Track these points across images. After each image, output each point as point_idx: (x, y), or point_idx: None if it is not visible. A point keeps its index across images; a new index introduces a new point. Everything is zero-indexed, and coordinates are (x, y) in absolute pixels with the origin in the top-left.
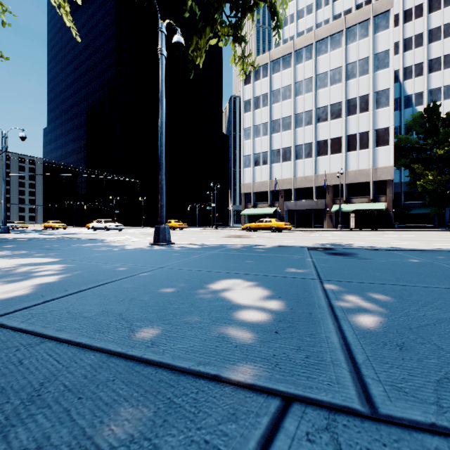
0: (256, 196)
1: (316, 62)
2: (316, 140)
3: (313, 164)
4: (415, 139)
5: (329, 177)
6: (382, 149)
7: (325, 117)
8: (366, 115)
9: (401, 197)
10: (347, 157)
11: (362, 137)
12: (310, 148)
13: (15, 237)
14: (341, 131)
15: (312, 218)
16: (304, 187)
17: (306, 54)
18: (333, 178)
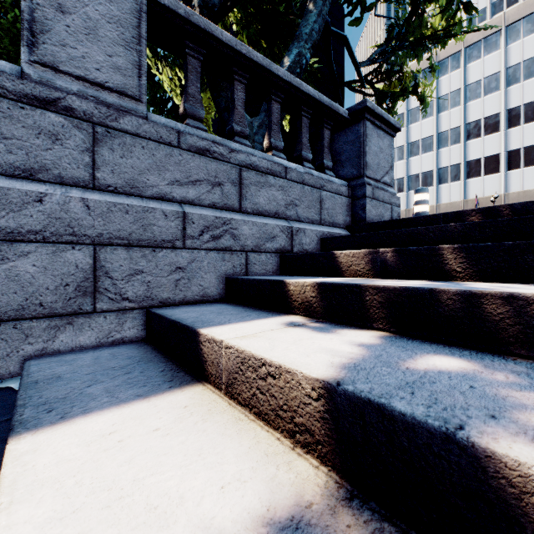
0: None
1: (465, 71)
2: (465, 161)
3: (462, 188)
4: None
5: (482, 202)
6: None
7: (477, 132)
8: (533, 125)
9: None
10: (507, 176)
11: (528, 152)
12: (457, 169)
13: None
14: (498, 147)
15: None
16: None
17: (452, 63)
18: (488, 203)
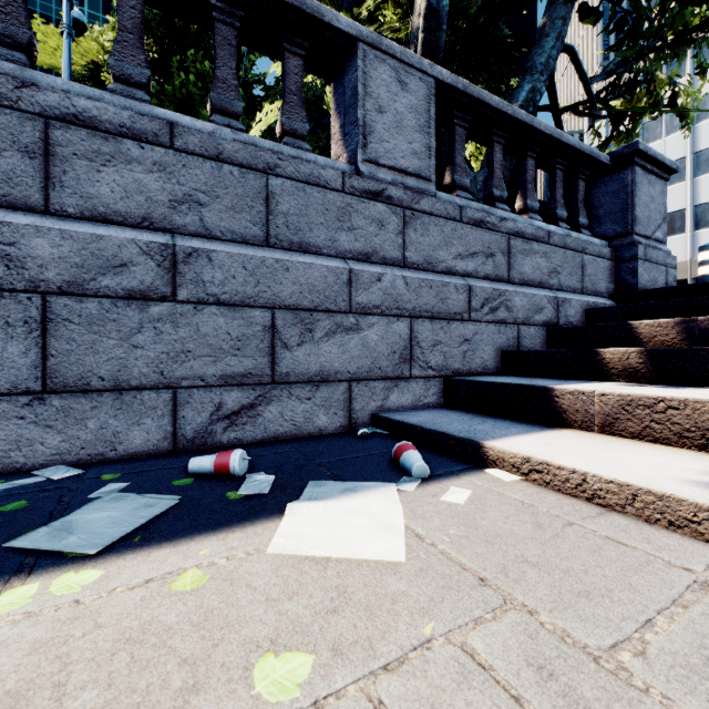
0: None
1: None
2: None
3: None
4: None
5: None
6: None
7: None
8: None
9: None
10: None
11: None
12: None
13: None
14: None
15: None
16: None
17: None
18: None
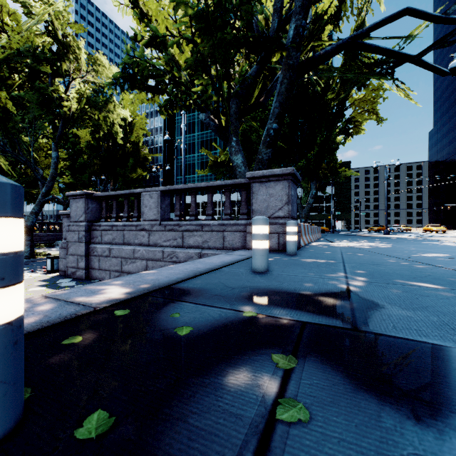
0: None
1: None
2: None
3: None
4: None
5: None
6: None
7: None
8: None
9: None
10: None
11: None
12: None
13: (389, 236)
14: None
15: None
16: None
17: None
18: None
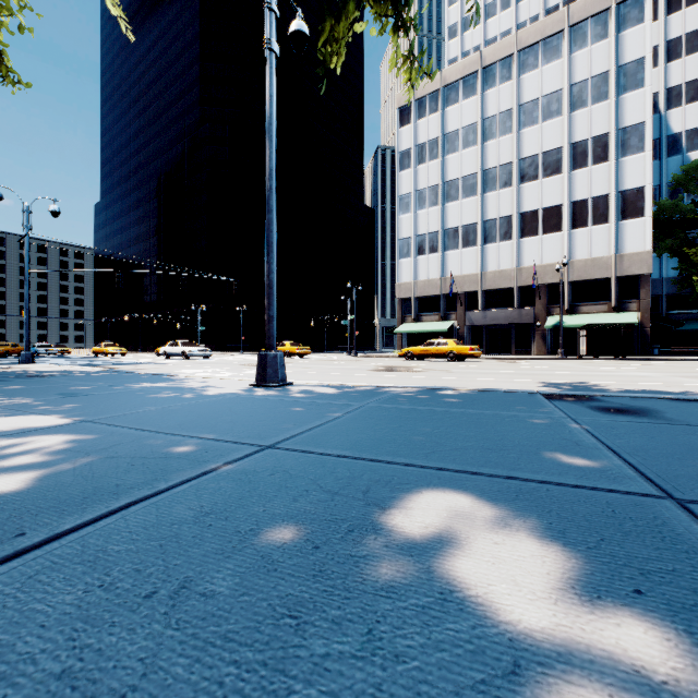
0: (420, 303)
1: (518, 85)
2: (519, 212)
3: (514, 250)
4: (688, 206)
5: (540, 271)
6: (633, 223)
7: (533, 173)
8: (604, 168)
9: (661, 303)
10: (572, 237)
11: (597, 204)
12: (508, 224)
13: (38, 370)
14: (561, 195)
15: (512, 338)
16: (499, 288)
17: (501, 72)
18: (548, 273)
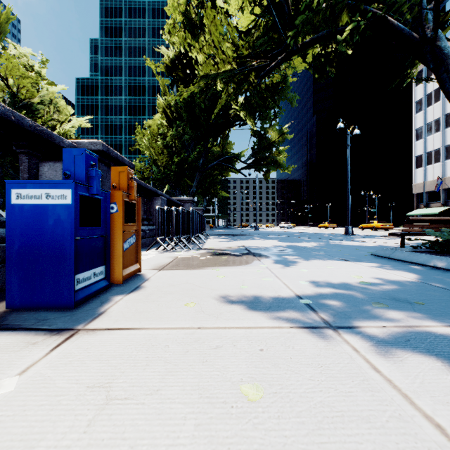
0: (429, 195)
1: None
2: None
3: None
4: None
5: None
6: None
7: None
8: None
9: None
10: None
11: None
12: None
13: None
14: None
15: None
16: None
17: None
18: None
